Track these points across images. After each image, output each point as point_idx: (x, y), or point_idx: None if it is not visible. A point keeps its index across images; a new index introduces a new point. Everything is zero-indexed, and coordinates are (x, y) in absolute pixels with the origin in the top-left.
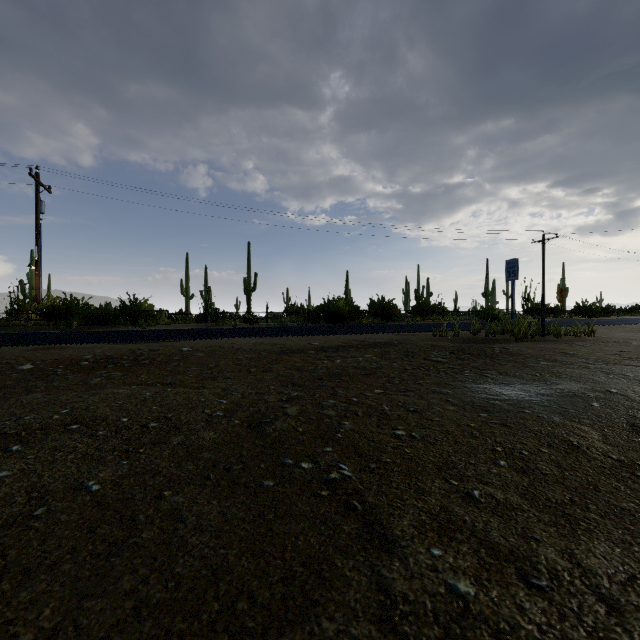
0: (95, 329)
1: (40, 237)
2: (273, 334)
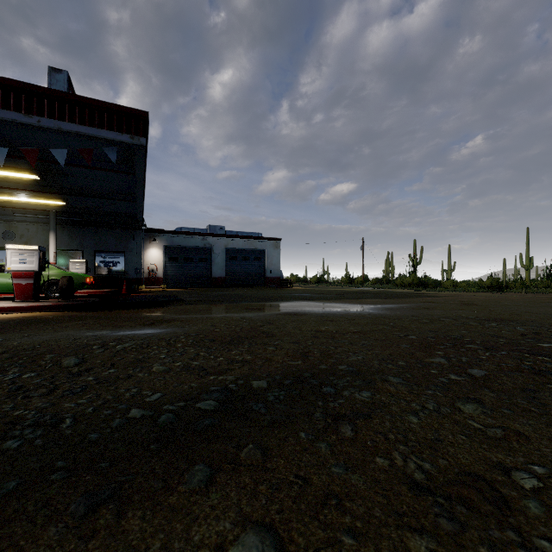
0: None
1: None
2: None
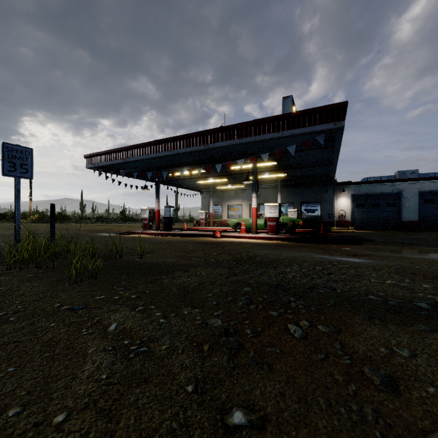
0: None
1: None
2: None
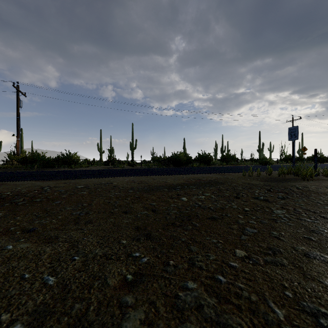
0: (47, 169)
1: (19, 120)
2: (142, 174)
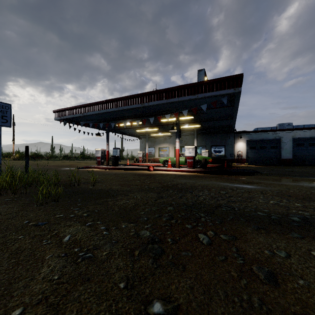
0: None
1: None
2: None
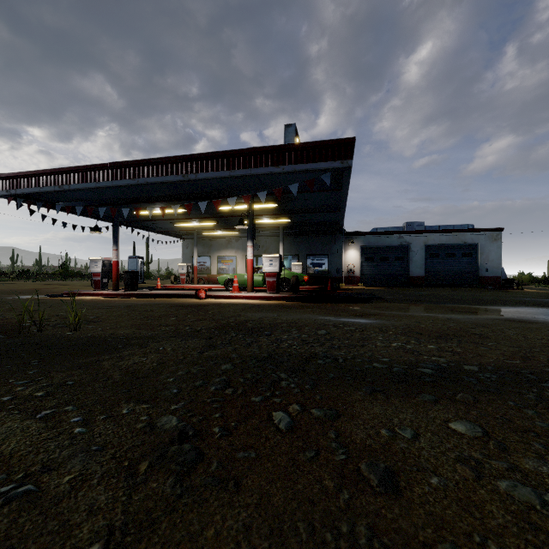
0: None
1: None
2: None
